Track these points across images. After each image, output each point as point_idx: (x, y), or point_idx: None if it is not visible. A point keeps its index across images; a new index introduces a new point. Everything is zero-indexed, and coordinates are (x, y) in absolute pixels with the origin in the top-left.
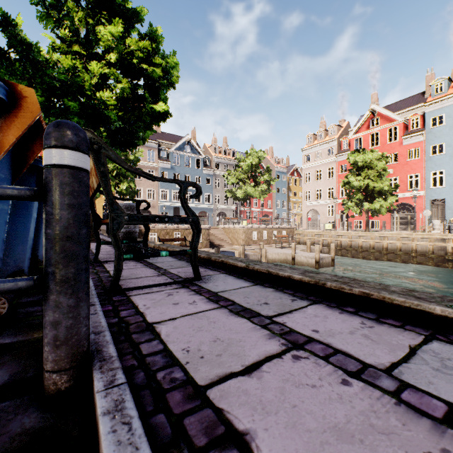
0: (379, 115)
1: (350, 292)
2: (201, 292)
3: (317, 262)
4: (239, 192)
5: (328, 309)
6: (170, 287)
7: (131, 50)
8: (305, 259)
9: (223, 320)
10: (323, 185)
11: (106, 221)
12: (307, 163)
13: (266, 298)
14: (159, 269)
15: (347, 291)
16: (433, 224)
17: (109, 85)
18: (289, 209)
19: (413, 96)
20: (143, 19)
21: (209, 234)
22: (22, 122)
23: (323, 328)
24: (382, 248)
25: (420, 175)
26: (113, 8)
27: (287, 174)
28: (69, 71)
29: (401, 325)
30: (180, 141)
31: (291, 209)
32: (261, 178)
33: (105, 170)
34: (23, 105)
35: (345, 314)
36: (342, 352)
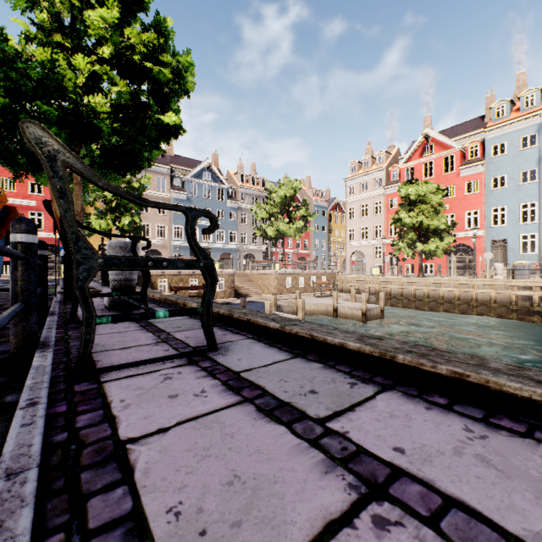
0: (433, 141)
1: (434, 371)
2: (215, 372)
3: (364, 314)
4: (270, 230)
5: (407, 401)
6: (170, 363)
7: (131, 44)
8: (349, 310)
9: (246, 431)
10: (370, 222)
11: None
12: (351, 196)
13: (312, 381)
14: (160, 332)
15: (428, 370)
16: (495, 269)
17: (102, 89)
18: (330, 251)
19: (471, 120)
20: (148, 7)
21: (233, 281)
22: None
23: (409, 443)
24: (438, 297)
25: (479, 211)
26: None
27: (327, 209)
28: (44, 65)
29: (527, 431)
30: (198, 166)
31: (332, 250)
32: (297, 213)
33: (65, 188)
34: None
35: (434, 411)
36: (458, 504)
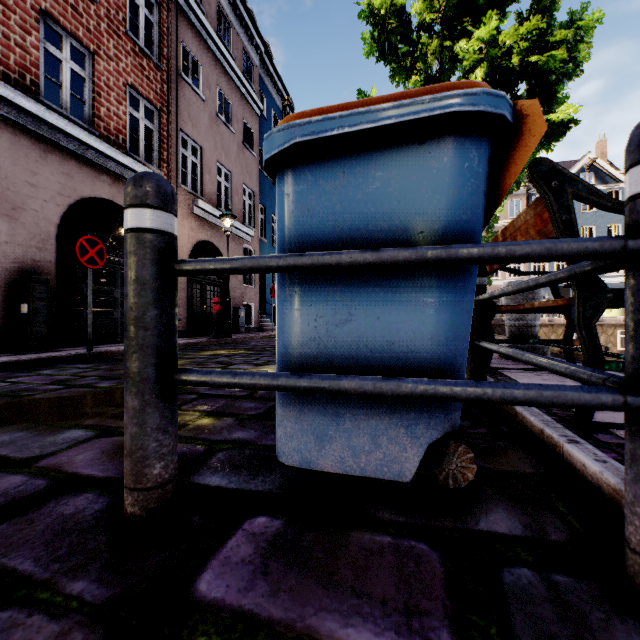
0: None
1: None
2: None
3: None
4: None
5: None
6: None
7: (506, 48)
8: None
9: None
10: None
11: (517, 307)
12: None
13: None
14: None
15: None
16: None
17: None
18: None
19: None
20: None
21: None
22: (521, 155)
23: None
24: None
25: None
26: (476, 6)
27: None
28: None
29: None
30: (571, 169)
31: None
32: None
33: (570, 218)
34: (522, 129)
35: None
36: None
